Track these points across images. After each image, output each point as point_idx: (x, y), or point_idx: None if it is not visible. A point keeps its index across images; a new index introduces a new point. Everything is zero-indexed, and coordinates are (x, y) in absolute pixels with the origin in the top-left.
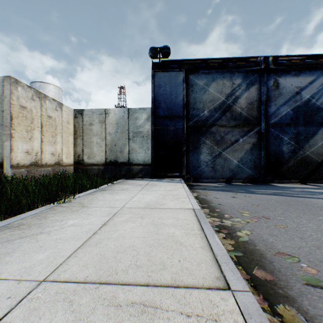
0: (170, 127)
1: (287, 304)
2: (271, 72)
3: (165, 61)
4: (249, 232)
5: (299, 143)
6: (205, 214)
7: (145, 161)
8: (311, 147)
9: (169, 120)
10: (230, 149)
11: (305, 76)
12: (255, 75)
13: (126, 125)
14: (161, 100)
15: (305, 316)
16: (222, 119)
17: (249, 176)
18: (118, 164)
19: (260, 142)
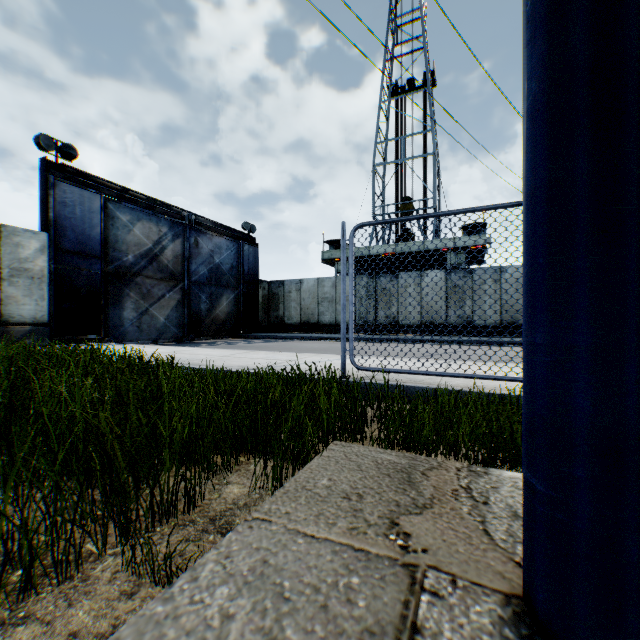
0: (84, 270)
1: None
2: (193, 230)
3: (69, 166)
4: None
5: (213, 302)
6: None
7: (38, 319)
8: (221, 306)
9: (82, 259)
10: (158, 305)
11: (217, 242)
12: (180, 228)
13: None
14: (68, 227)
15: None
16: (150, 269)
17: (175, 335)
18: None
19: (184, 299)
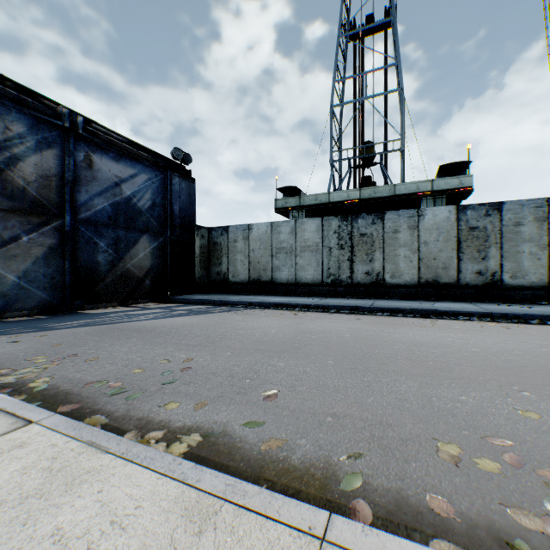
0: None
1: (95, 415)
2: (83, 141)
3: None
4: (49, 378)
5: (120, 252)
6: None
7: None
8: (134, 258)
9: None
10: (2, 254)
11: (127, 166)
12: (54, 132)
13: None
14: None
15: (108, 414)
16: None
17: (43, 303)
18: None
19: (64, 246)
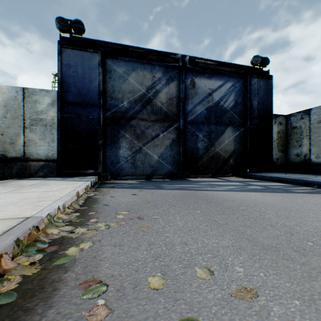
0: (82, 117)
1: None
2: (189, 72)
3: (78, 38)
4: (89, 245)
5: (211, 140)
6: (64, 221)
7: (49, 156)
8: (221, 144)
9: (82, 108)
10: (151, 144)
11: (216, 80)
12: (174, 71)
13: (21, 109)
14: (71, 83)
15: None
16: (143, 112)
17: (169, 172)
18: (8, 159)
19: (179, 138)
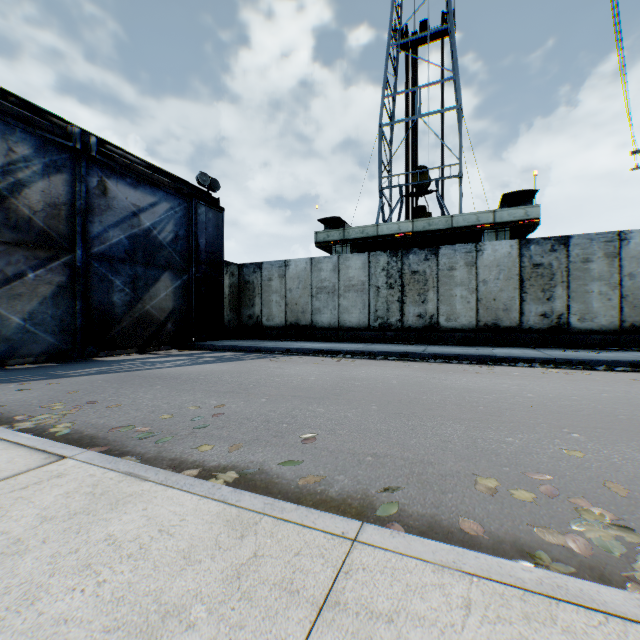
0: None
1: (125, 456)
2: (96, 164)
3: None
4: (71, 424)
5: (139, 291)
6: None
7: None
8: (154, 298)
9: None
10: (5, 293)
11: (146, 193)
12: (64, 154)
13: None
14: None
15: (139, 456)
16: None
17: (51, 349)
18: None
19: (74, 284)
